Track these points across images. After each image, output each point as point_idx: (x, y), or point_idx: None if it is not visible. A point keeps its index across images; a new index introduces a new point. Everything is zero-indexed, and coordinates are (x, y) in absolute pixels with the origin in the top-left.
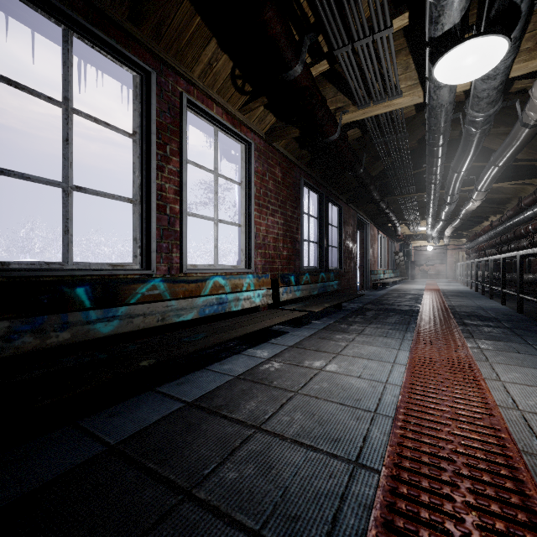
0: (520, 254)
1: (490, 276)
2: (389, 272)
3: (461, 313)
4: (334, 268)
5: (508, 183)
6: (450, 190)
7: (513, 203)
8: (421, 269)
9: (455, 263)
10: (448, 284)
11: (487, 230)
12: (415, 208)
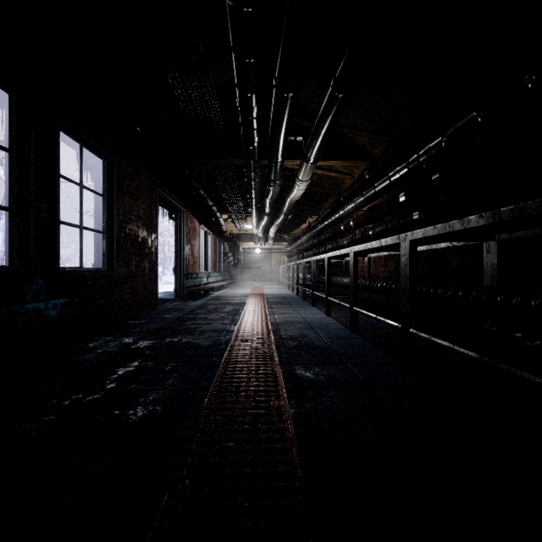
0: (355, 251)
1: (313, 280)
2: (216, 275)
3: (288, 342)
4: (88, 271)
5: (335, 163)
6: (273, 148)
7: (329, 202)
8: (250, 272)
9: (278, 265)
10: (273, 287)
11: (306, 232)
12: (236, 192)
